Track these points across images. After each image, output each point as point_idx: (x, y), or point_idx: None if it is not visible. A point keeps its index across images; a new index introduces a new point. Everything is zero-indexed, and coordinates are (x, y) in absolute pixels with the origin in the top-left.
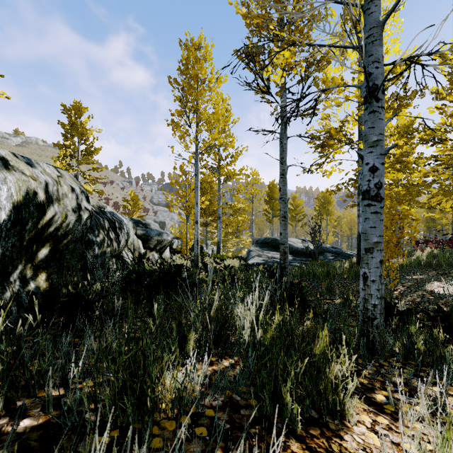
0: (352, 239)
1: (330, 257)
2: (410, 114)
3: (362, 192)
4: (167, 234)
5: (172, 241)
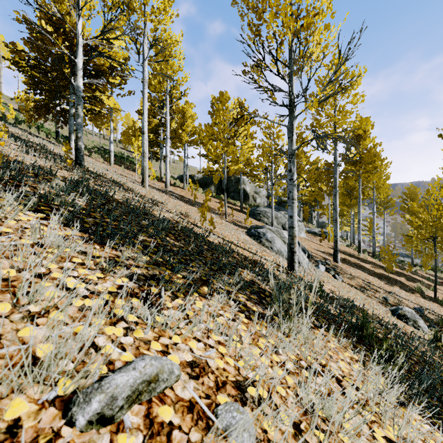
0: None
1: None
2: None
3: None
4: None
5: None
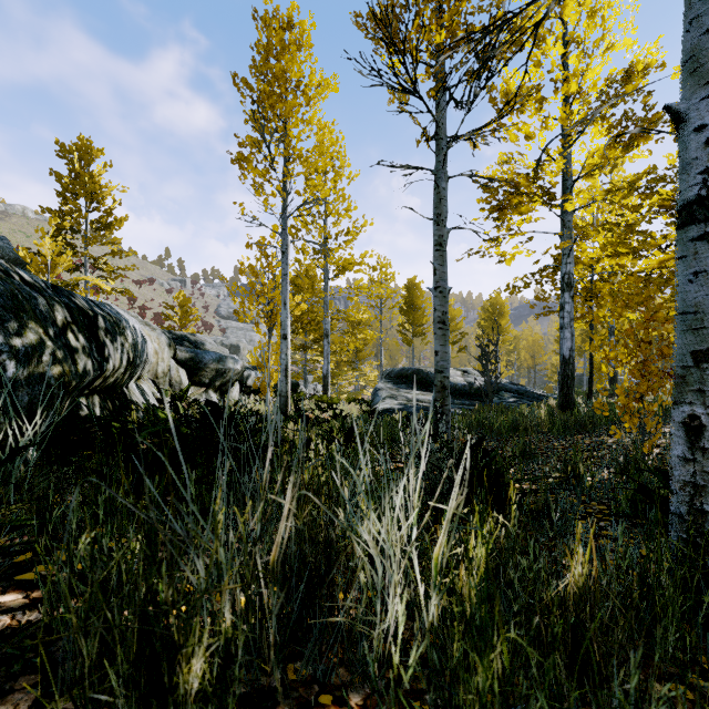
0: (535, 372)
1: (509, 400)
2: (650, 153)
3: (683, 208)
4: (234, 360)
5: (245, 374)
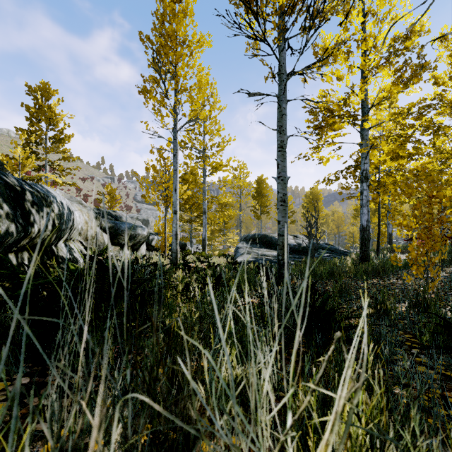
0: (339, 237)
1: (325, 254)
2: (420, 89)
3: None
4: (142, 228)
5: (150, 237)
